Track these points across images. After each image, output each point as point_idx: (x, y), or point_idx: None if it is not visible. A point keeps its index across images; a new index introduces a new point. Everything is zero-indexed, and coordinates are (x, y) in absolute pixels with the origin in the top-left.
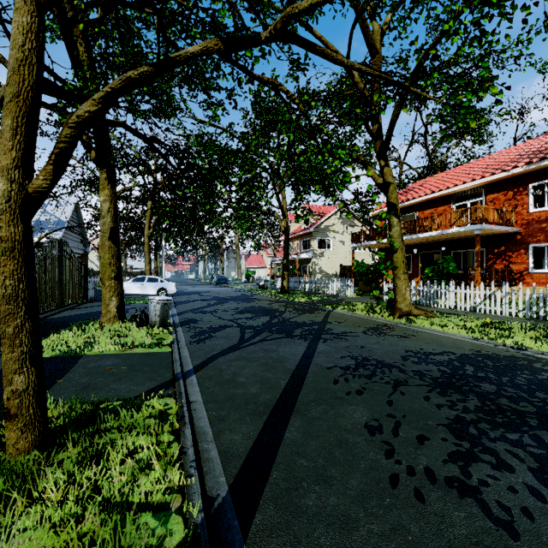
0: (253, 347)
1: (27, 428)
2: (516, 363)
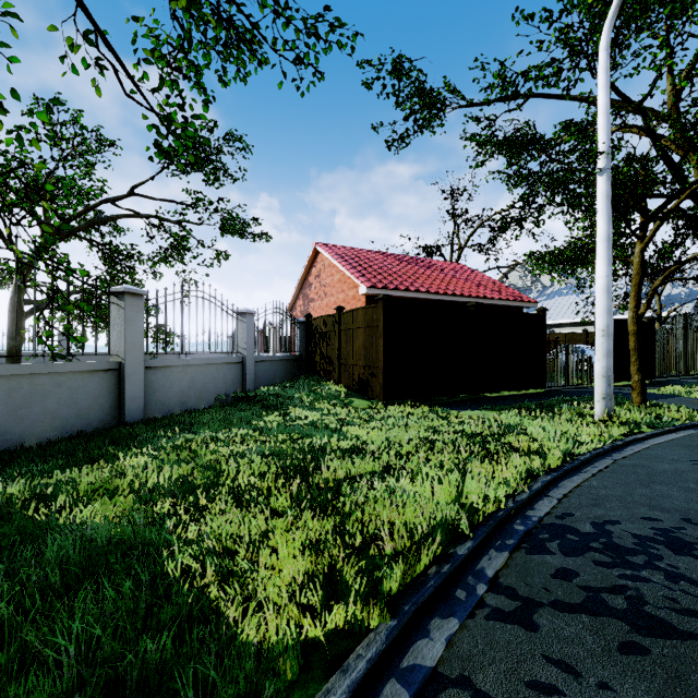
0: None
1: (638, 395)
2: None
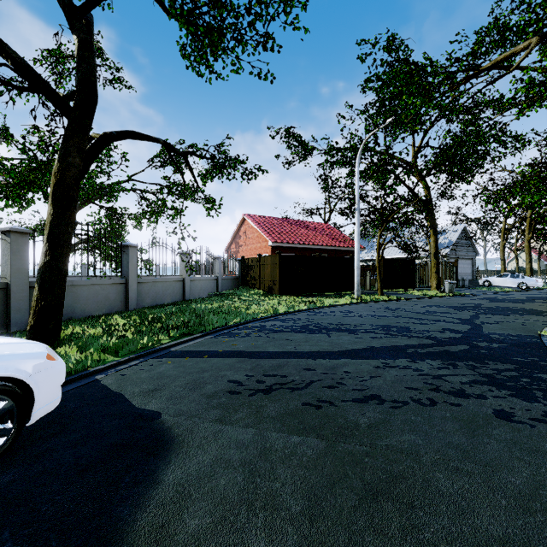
0: (460, 299)
1: (380, 291)
2: (540, 312)
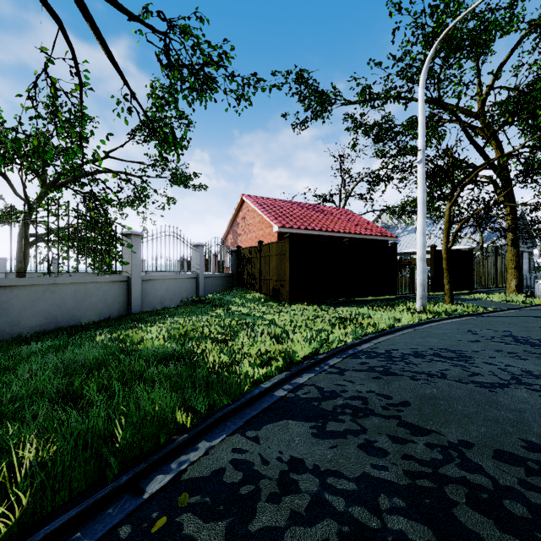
0: None
1: (448, 297)
2: None
